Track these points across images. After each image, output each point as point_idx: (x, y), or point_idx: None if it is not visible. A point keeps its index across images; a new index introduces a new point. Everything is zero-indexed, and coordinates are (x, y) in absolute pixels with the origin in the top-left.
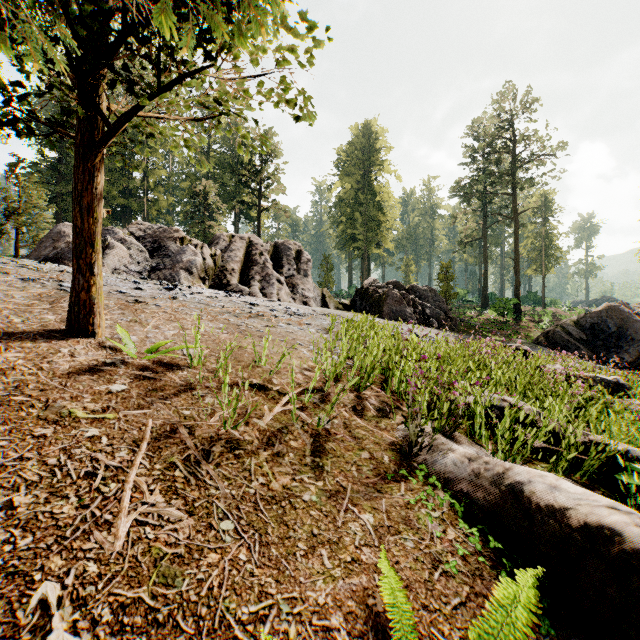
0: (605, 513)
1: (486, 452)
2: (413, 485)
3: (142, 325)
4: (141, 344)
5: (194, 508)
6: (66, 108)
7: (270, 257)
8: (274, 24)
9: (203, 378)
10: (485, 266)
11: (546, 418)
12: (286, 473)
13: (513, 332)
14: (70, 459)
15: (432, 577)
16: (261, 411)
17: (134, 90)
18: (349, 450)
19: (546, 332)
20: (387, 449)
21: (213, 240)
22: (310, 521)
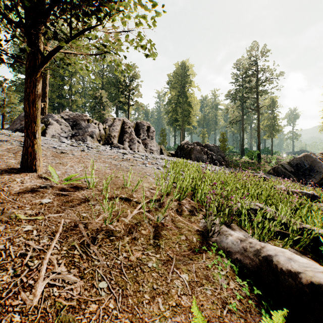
0: (322, 276)
1: (248, 234)
2: (210, 255)
3: (64, 165)
4: (62, 176)
5: (84, 274)
6: (23, 49)
7: (134, 129)
8: (134, 3)
9: (95, 194)
10: (243, 134)
11: (279, 215)
12: (139, 250)
13: (257, 167)
14: (12, 245)
15: (222, 313)
16: (126, 213)
17: (56, 37)
18: (174, 235)
19: (274, 168)
20: (195, 234)
21: (104, 120)
22: (152, 280)
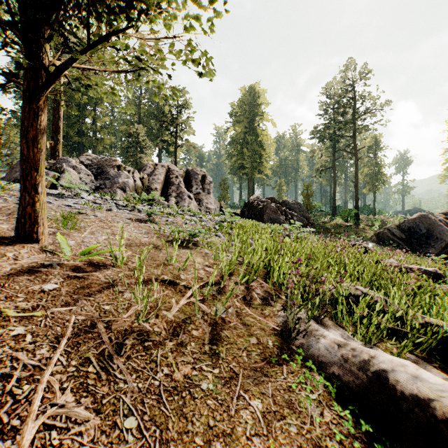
0: None
1: (348, 334)
2: (293, 368)
3: (80, 232)
4: (77, 247)
5: (102, 405)
6: (21, 63)
7: (183, 180)
8: None
9: (124, 276)
10: (334, 187)
11: (391, 304)
12: (187, 362)
13: (354, 233)
14: None
15: None
16: (169, 304)
17: (66, 44)
18: (240, 336)
19: (377, 233)
20: (271, 334)
21: (142, 167)
22: (207, 411)
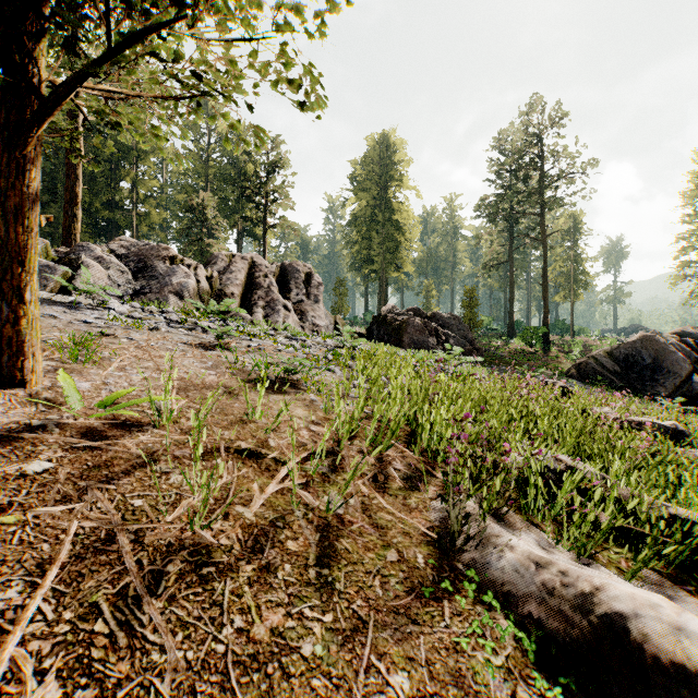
0: None
1: (547, 538)
2: (460, 605)
3: (102, 366)
4: (93, 394)
5: None
6: None
7: (276, 280)
8: None
9: (172, 443)
10: (511, 292)
11: (614, 485)
12: (278, 603)
13: (542, 364)
14: None
15: None
16: (249, 492)
17: (70, 46)
18: (370, 549)
19: (578, 364)
20: (421, 543)
21: (210, 260)
22: None
